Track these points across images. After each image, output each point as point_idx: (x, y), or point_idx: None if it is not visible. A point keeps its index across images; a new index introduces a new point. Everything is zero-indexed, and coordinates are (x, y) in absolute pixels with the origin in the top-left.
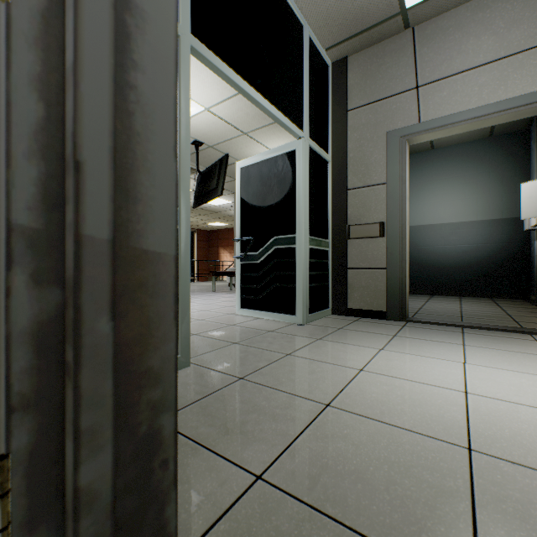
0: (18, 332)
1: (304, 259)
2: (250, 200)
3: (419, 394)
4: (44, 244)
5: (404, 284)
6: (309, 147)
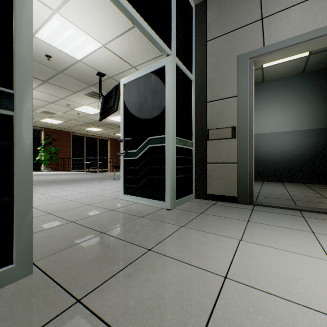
0: None
1: (172, 155)
2: (131, 109)
3: None
4: None
5: (251, 175)
6: (176, 65)
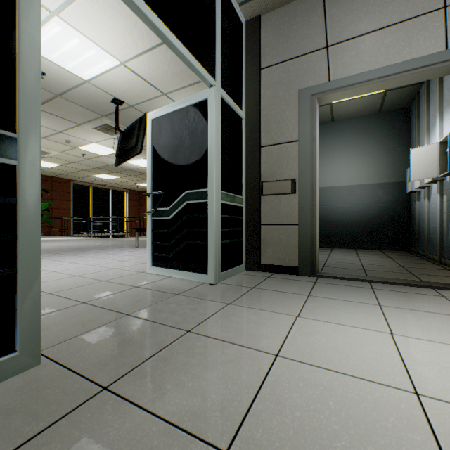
0: None
1: (217, 215)
2: (161, 153)
3: (359, 405)
4: None
5: (314, 240)
6: (222, 98)
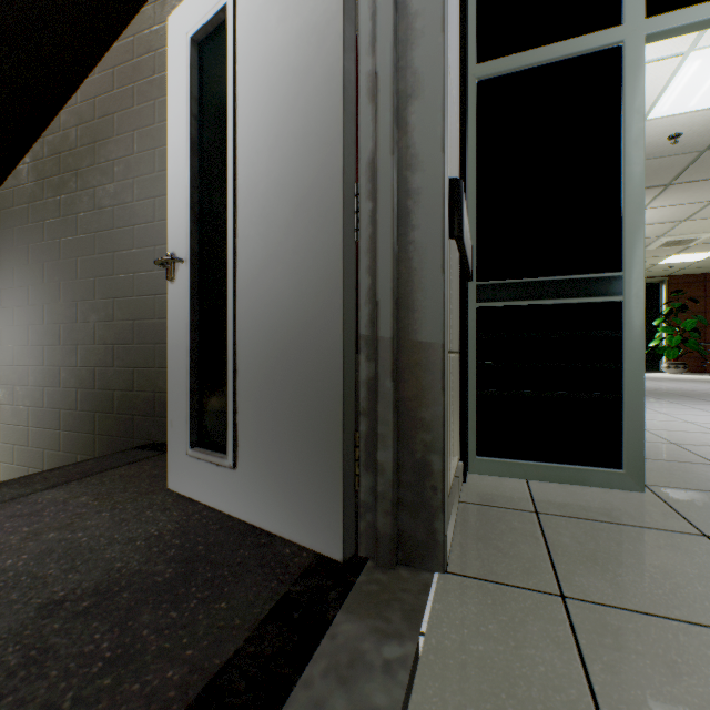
0: (362, 381)
1: None
2: None
3: None
4: (370, 342)
5: None
6: None
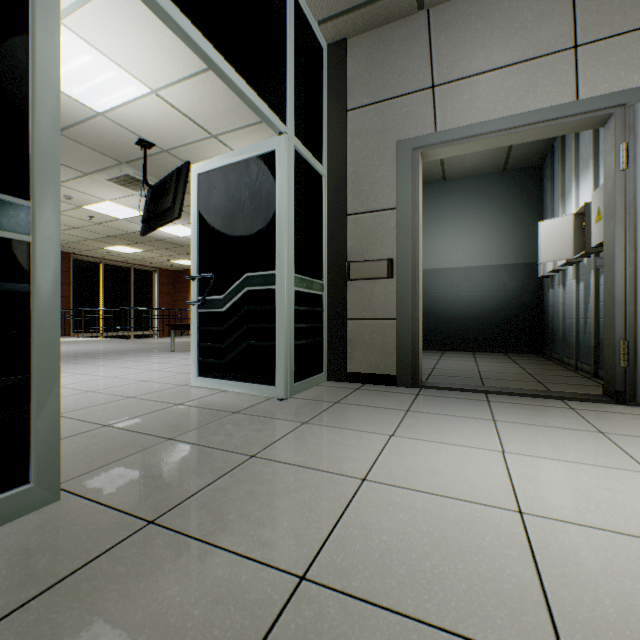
0: None
1: (288, 306)
2: (212, 221)
3: (455, 526)
4: None
5: (417, 340)
6: (295, 150)
